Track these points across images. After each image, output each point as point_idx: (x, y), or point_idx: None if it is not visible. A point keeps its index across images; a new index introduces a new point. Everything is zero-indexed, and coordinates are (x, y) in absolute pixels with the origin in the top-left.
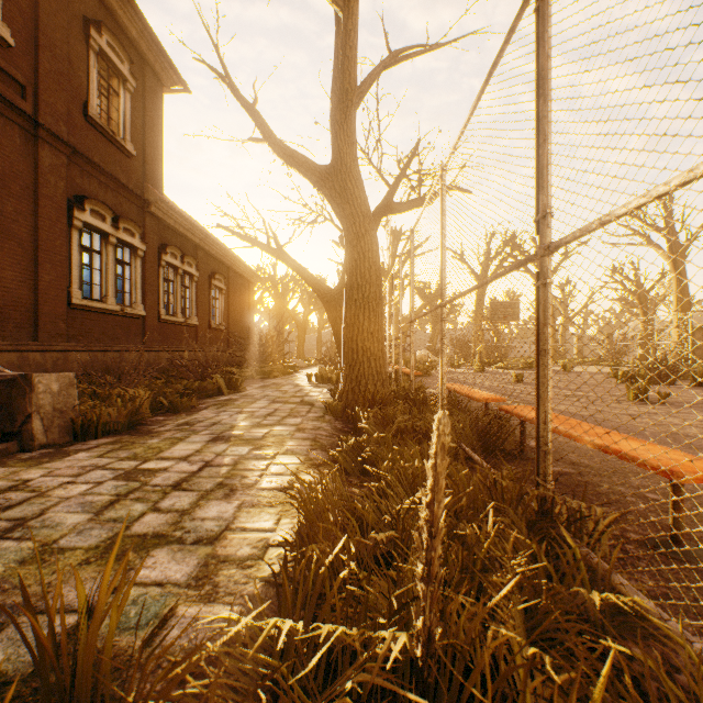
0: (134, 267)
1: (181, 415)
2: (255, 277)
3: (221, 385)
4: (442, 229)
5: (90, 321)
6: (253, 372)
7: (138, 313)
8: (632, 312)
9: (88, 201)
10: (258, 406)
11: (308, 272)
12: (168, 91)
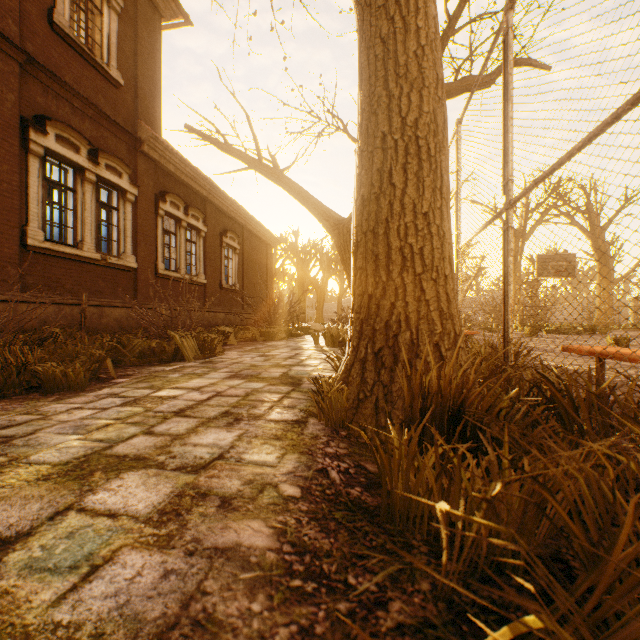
0: (123, 213)
1: (43, 400)
2: (272, 239)
3: (183, 345)
4: None
5: (58, 269)
6: (255, 333)
7: (127, 265)
8: None
9: (51, 123)
10: (193, 385)
11: (313, 198)
12: (169, 26)
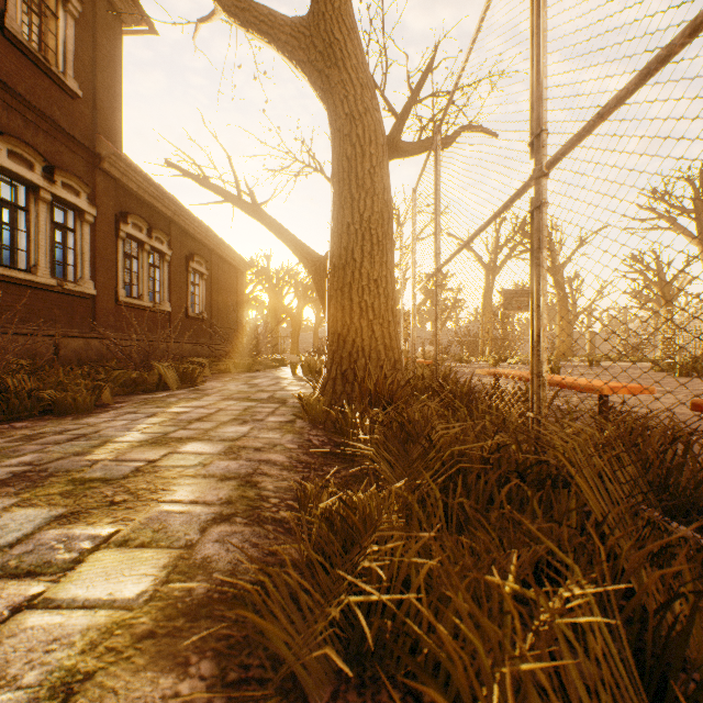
0: (80, 234)
1: (63, 419)
2: (243, 264)
3: (166, 375)
4: (538, 0)
5: (10, 295)
6: (229, 365)
7: (86, 291)
8: (643, 307)
9: (3, 138)
10: (196, 405)
11: (291, 235)
12: (130, 32)
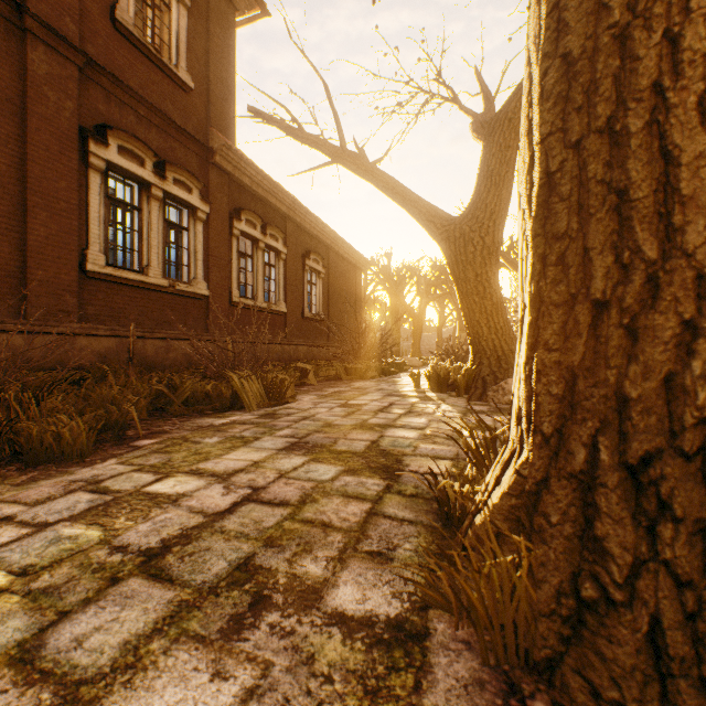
0: (193, 233)
1: (7, 481)
2: (361, 261)
3: (242, 389)
4: None
5: (122, 297)
6: (339, 371)
7: (198, 292)
8: None
9: (112, 133)
10: (222, 467)
11: (412, 194)
12: (245, 21)
